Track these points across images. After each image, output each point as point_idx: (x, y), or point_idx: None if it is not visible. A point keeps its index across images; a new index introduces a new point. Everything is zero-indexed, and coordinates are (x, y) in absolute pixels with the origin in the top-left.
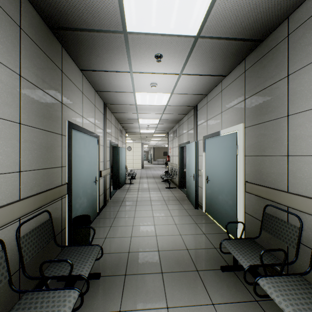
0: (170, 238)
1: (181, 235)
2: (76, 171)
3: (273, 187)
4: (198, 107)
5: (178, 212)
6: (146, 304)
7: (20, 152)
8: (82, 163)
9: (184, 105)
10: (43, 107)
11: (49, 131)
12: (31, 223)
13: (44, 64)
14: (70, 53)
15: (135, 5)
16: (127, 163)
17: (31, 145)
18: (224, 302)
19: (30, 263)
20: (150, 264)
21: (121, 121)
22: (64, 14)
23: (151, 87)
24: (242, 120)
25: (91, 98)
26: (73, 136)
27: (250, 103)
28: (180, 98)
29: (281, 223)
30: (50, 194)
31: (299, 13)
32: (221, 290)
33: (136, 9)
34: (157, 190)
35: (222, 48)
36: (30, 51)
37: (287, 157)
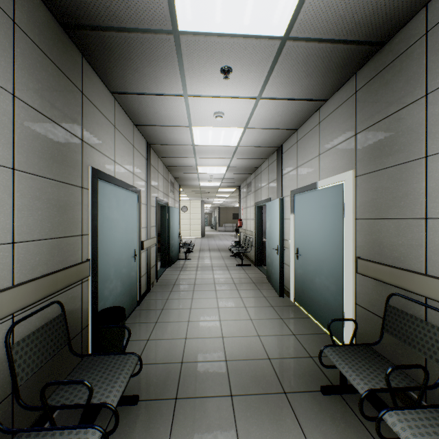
0: (244, 341)
1: (259, 336)
2: (104, 241)
3: (401, 267)
4: (283, 148)
5: (254, 301)
6: None
7: (13, 213)
8: (113, 230)
9: (263, 145)
10: (51, 146)
11: (62, 181)
12: (32, 320)
13: (53, 80)
14: (95, 67)
15: None
16: (182, 230)
17: (32, 202)
18: None
19: (30, 383)
20: (213, 382)
21: (173, 169)
22: (82, 4)
23: (216, 117)
24: (351, 166)
25: (128, 134)
26: (100, 190)
27: (365, 140)
28: (258, 135)
29: (416, 322)
30: (63, 277)
31: None
32: (322, 426)
33: None
34: (224, 268)
35: (322, 56)
36: (31, 60)
37: (425, 221)
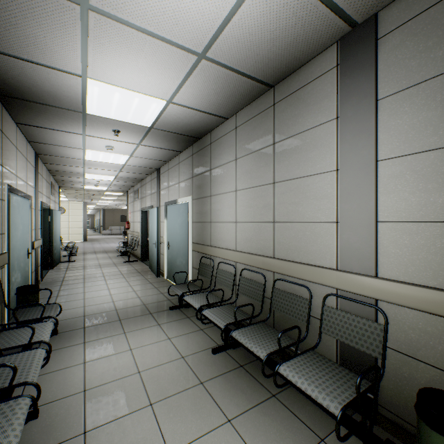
0: (129, 301)
1: (139, 297)
2: (12, 239)
3: (205, 244)
4: (161, 171)
5: (138, 282)
6: (107, 335)
7: None
8: (17, 231)
9: (146, 166)
10: None
11: None
12: None
13: None
14: (11, 111)
15: (97, 104)
16: None
17: None
18: (167, 322)
19: None
20: (109, 318)
21: (56, 173)
22: (21, 92)
23: (107, 149)
24: (191, 193)
25: (24, 151)
26: (11, 200)
27: (195, 181)
28: (141, 161)
29: (207, 266)
30: None
31: (214, 133)
32: (166, 318)
33: (98, 106)
34: (113, 265)
35: (173, 136)
36: None
37: (210, 223)
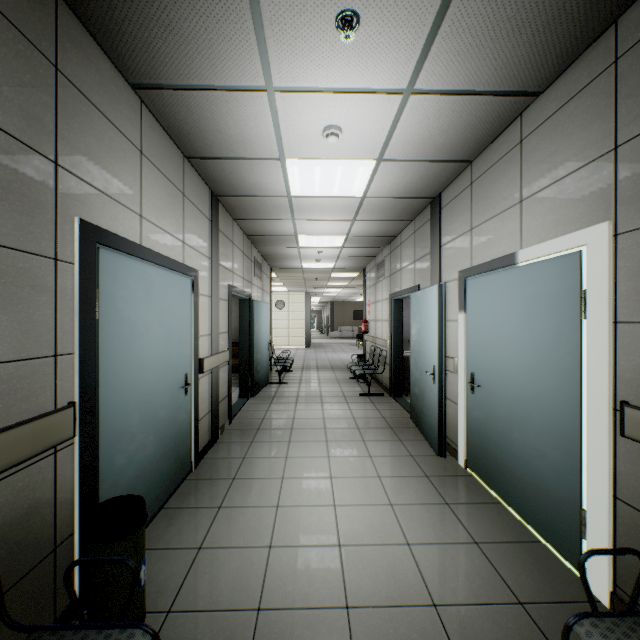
0: (381, 557)
1: (409, 545)
2: (115, 364)
3: None
4: (443, 199)
5: (394, 464)
6: None
7: None
8: (138, 342)
9: (408, 194)
10: None
11: None
12: None
13: None
14: (89, 23)
15: None
16: (277, 336)
17: None
18: None
19: None
20: None
21: (258, 241)
22: None
23: (327, 137)
24: (602, 214)
25: (171, 172)
26: (105, 267)
27: None
28: (400, 175)
29: None
30: None
31: None
32: None
33: None
34: (341, 400)
35: None
36: None
37: None
